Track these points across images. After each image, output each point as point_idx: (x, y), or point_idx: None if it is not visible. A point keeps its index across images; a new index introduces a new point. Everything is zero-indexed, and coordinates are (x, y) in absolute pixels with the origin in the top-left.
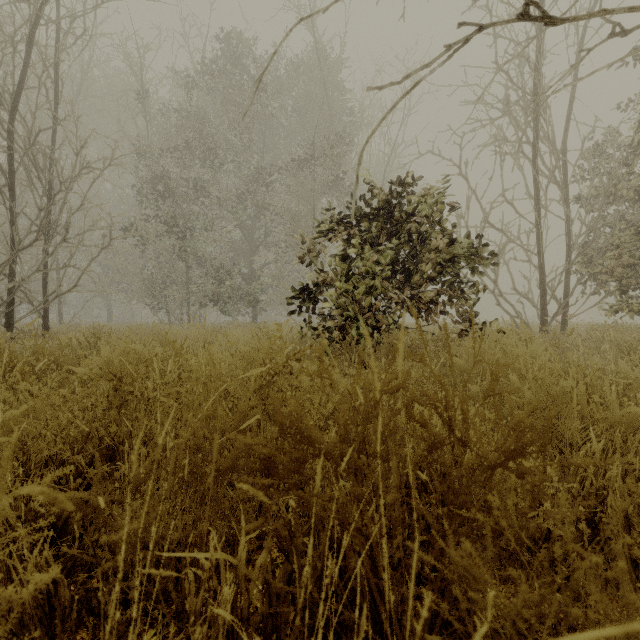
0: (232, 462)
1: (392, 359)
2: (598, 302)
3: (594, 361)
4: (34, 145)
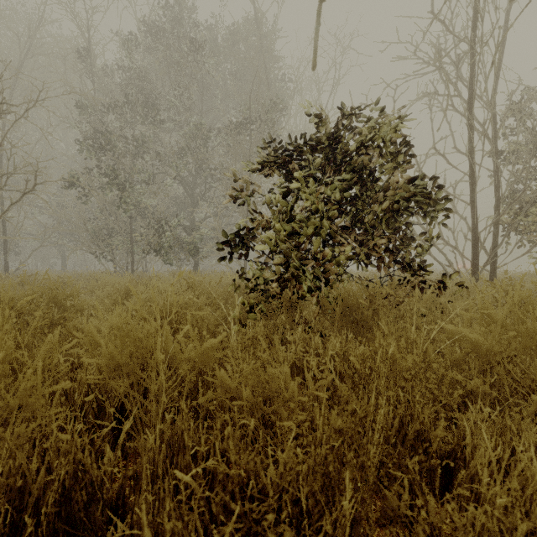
0: None
1: None
2: (527, 251)
3: None
4: None
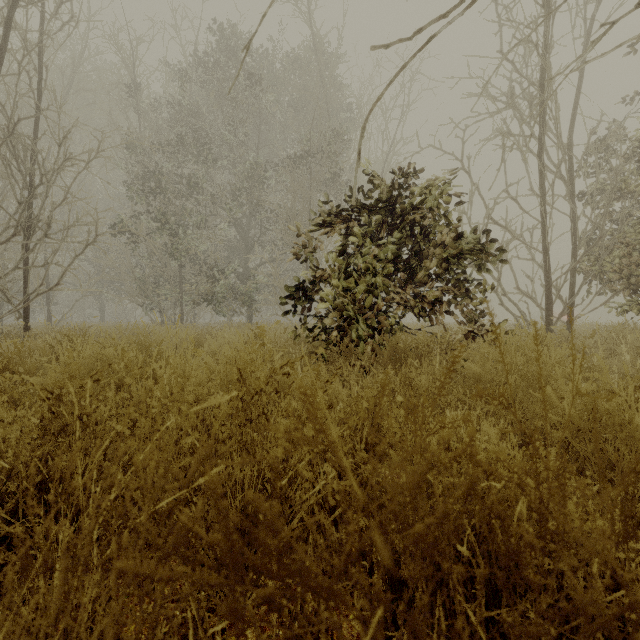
0: (175, 545)
1: (438, 394)
2: (605, 302)
3: (610, 364)
4: (13, 134)
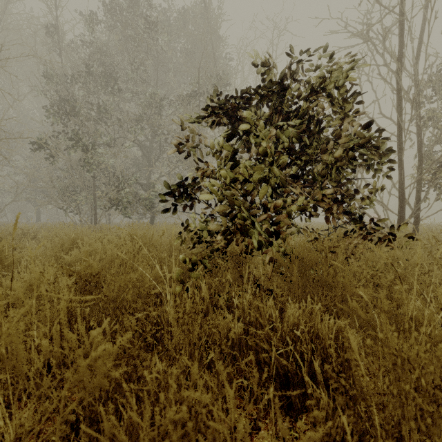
0: None
1: None
2: None
3: None
4: None
